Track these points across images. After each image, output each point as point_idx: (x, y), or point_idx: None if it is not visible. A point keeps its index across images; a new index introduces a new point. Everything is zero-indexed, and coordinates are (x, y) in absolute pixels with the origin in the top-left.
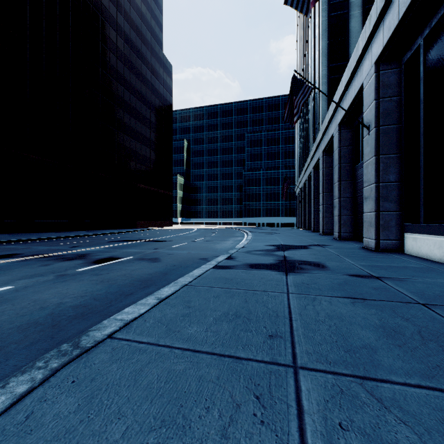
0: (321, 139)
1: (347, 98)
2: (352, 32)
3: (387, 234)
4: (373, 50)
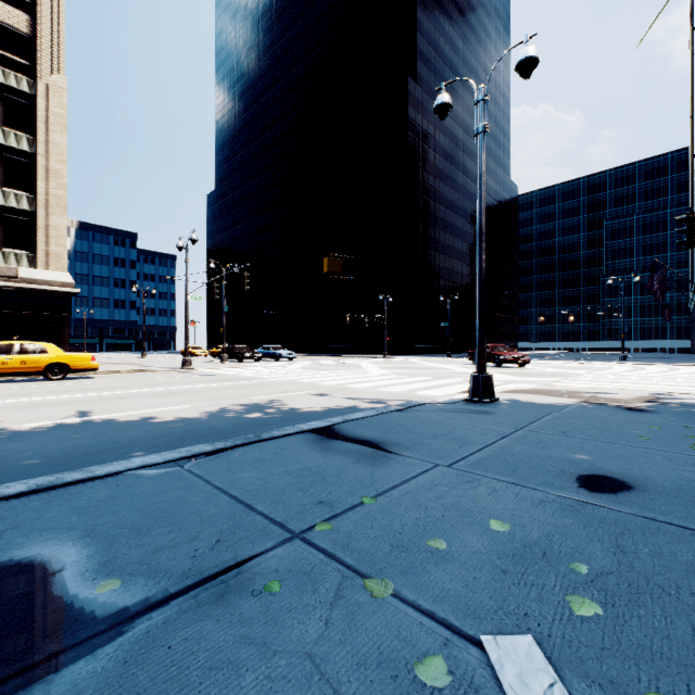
0: None
1: None
2: None
3: None
4: None
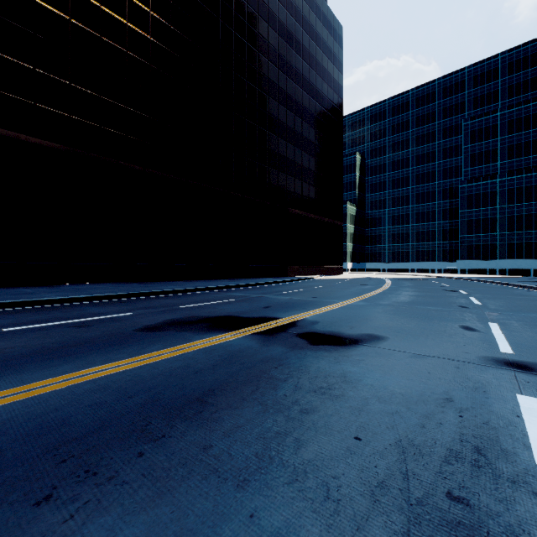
0: None
1: None
2: None
3: None
4: None
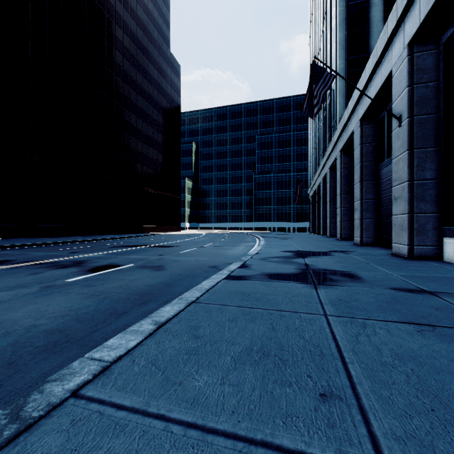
0: (339, 137)
1: (371, 89)
2: (372, 22)
3: (422, 239)
4: (406, 30)
